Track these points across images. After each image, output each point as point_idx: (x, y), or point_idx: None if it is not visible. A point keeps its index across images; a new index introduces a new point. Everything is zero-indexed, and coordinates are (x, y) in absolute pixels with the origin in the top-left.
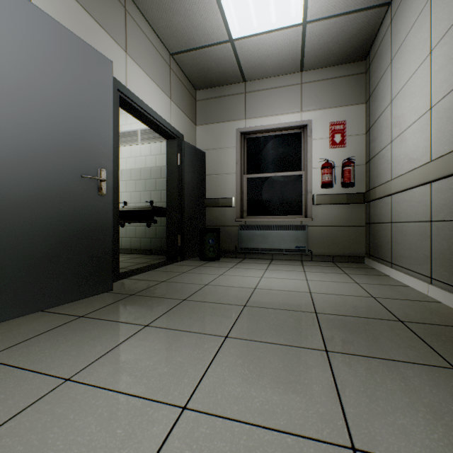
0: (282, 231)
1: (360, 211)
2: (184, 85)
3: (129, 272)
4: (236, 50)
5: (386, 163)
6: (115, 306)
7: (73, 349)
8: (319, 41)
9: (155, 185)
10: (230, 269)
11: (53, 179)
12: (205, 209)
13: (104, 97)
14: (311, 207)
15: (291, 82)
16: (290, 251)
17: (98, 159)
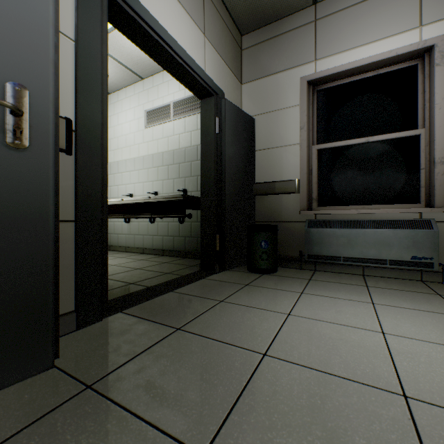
0: (383, 229)
1: None
2: (224, 22)
3: (132, 297)
4: None
5: None
6: None
7: None
8: None
9: (190, 169)
10: (300, 297)
11: None
12: (254, 197)
13: None
14: (443, 189)
15: None
16: (400, 264)
17: (6, 61)
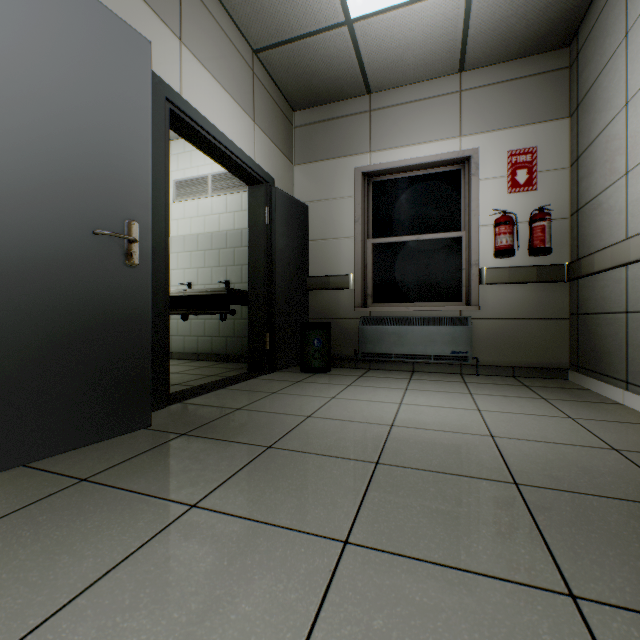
0: (429, 326)
1: (560, 294)
2: (275, 101)
3: (186, 392)
4: (356, 39)
5: (614, 212)
6: (148, 459)
7: (38, 564)
8: (494, 15)
9: (233, 257)
10: (347, 387)
11: (40, 236)
12: (308, 292)
13: (136, 100)
14: (477, 289)
15: (445, 90)
16: (443, 359)
17: (125, 205)
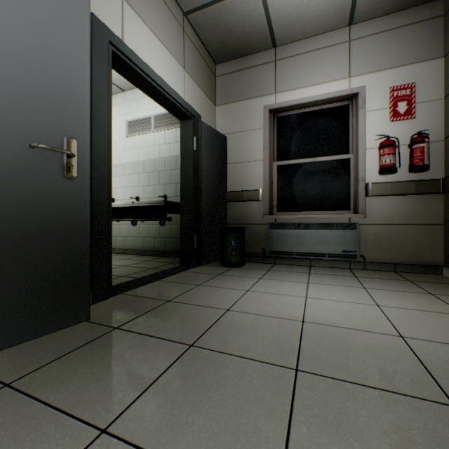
0: (323, 230)
1: (436, 204)
2: (201, 55)
3: (128, 284)
4: None
5: None
6: (77, 358)
7: None
8: None
9: (169, 177)
10: (259, 281)
11: None
12: (226, 204)
13: (74, 31)
14: (364, 200)
15: (336, 40)
16: (335, 257)
17: (64, 123)
